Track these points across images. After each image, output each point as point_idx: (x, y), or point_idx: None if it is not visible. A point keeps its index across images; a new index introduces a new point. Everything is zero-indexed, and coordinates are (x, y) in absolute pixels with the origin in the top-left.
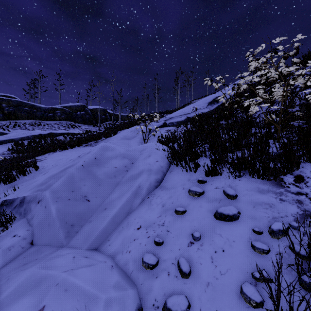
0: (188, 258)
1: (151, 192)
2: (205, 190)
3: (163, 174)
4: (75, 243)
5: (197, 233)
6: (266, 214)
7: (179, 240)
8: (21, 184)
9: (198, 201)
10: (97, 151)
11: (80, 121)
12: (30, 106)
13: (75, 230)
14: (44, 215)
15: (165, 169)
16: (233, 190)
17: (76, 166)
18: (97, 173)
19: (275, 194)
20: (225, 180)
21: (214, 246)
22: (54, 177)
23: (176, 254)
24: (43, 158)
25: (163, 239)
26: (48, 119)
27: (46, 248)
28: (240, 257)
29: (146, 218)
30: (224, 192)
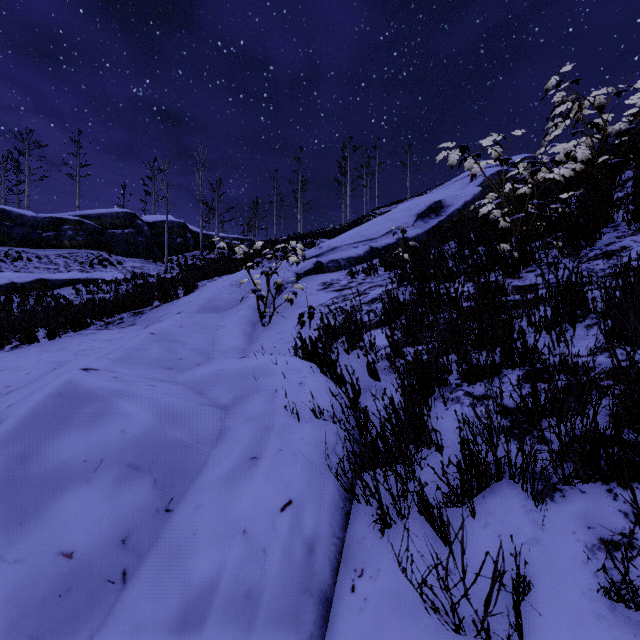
0: None
1: None
2: None
3: (317, 614)
4: None
5: None
6: None
7: None
8: None
9: None
10: (11, 435)
11: (123, 250)
12: None
13: None
14: None
15: (329, 557)
16: None
17: None
18: None
19: None
20: None
21: None
22: None
23: None
24: None
25: None
26: (42, 244)
27: None
28: None
29: None
30: None
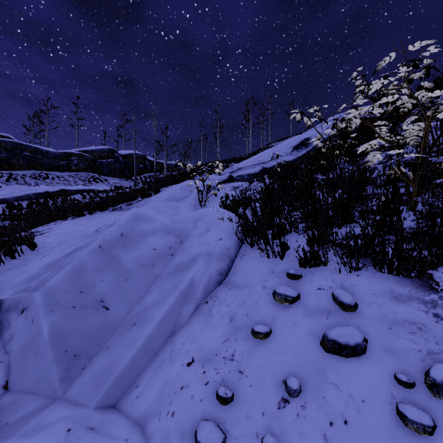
0: (281, 436)
1: (211, 292)
2: (301, 293)
3: (230, 261)
4: (78, 393)
5: (294, 382)
6: (415, 345)
7: (262, 394)
8: (5, 274)
9: (290, 314)
10: (125, 223)
11: (107, 172)
12: (33, 150)
13: (79, 364)
14: (29, 337)
15: (234, 252)
16: (350, 294)
17: (89, 249)
18: (124, 260)
19: (424, 304)
20: (333, 274)
21: (327, 411)
22: (53, 266)
23: (257, 426)
24: (47, 229)
25: (233, 390)
26: (59, 169)
27: (28, 398)
28: (380, 440)
29: (202, 344)
30: (334, 297)
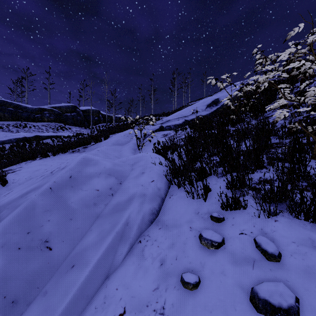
0: None
1: (144, 231)
2: (225, 237)
3: (161, 200)
4: None
5: None
6: None
7: None
8: None
9: (216, 261)
10: (74, 167)
11: (71, 122)
12: (15, 106)
13: (16, 312)
14: None
15: (164, 192)
16: (272, 242)
17: (40, 190)
18: (70, 200)
19: None
20: (252, 218)
21: None
22: (8, 206)
23: None
24: (18, 168)
25: None
26: (35, 120)
27: None
28: None
29: (134, 291)
30: (257, 244)
